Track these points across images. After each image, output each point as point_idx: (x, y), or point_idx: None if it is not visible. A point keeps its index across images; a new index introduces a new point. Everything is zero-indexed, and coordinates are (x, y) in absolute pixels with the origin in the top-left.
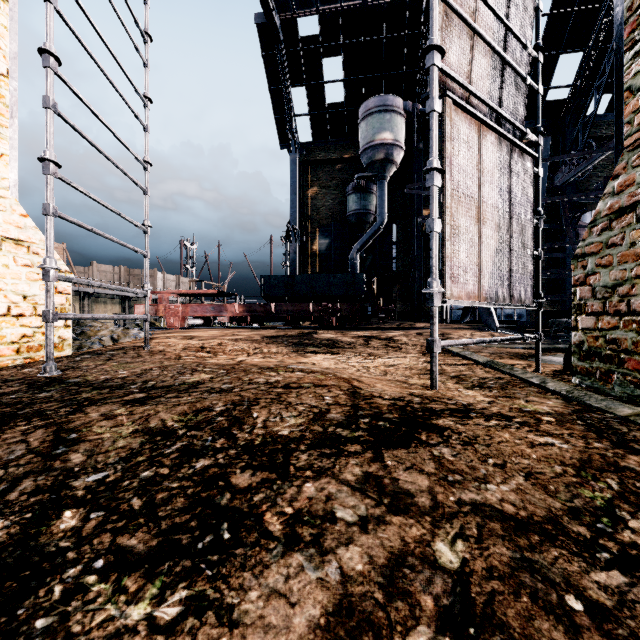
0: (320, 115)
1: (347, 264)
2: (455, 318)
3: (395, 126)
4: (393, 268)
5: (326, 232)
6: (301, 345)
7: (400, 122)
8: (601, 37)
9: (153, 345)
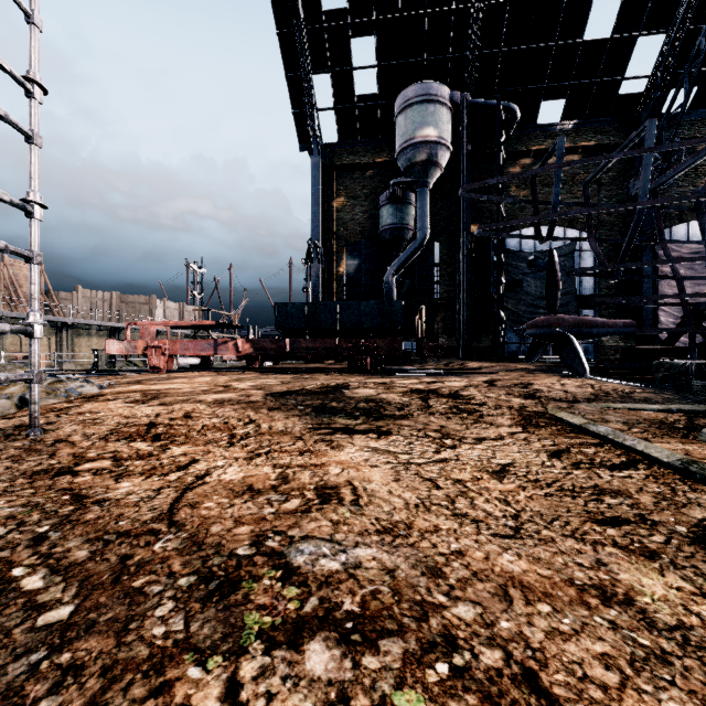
0: (348, 110)
1: (380, 290)
2: (509, 354)
3: (440, 120)
4: (435, 294)
5: (355, 251)
6: (325, 412)
7: (446, 116)
8: (689, 15)
9: (61, 422)
